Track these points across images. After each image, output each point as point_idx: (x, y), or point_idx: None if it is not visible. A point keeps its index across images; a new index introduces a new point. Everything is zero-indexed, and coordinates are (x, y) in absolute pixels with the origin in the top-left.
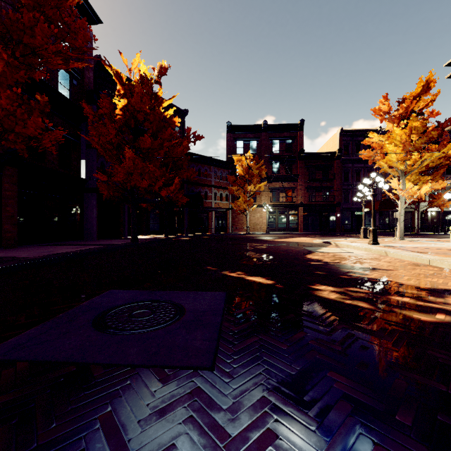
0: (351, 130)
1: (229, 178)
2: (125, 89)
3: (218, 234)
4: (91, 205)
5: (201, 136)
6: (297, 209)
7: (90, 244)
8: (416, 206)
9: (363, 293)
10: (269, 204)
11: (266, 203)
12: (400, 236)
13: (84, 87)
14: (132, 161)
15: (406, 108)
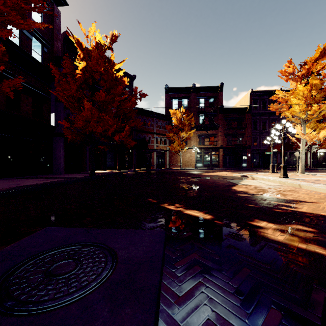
0: (259, 90)
1: (167, 127)
2: (83, 54)
3: (159, 169)
4: (59, 146)
5: (145, 94)
6: (218, 150)
7: (56, 177)
8: (308, 148)
9: (310, 232)
10: (197, 146)
11: (194, 146)
12: (302, 171)
13: (54, 54)
14: (89, 111)
15: (308, 69)
